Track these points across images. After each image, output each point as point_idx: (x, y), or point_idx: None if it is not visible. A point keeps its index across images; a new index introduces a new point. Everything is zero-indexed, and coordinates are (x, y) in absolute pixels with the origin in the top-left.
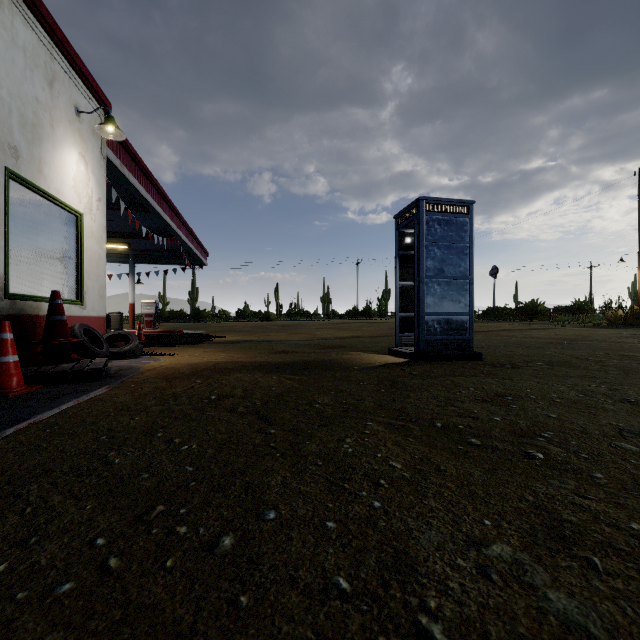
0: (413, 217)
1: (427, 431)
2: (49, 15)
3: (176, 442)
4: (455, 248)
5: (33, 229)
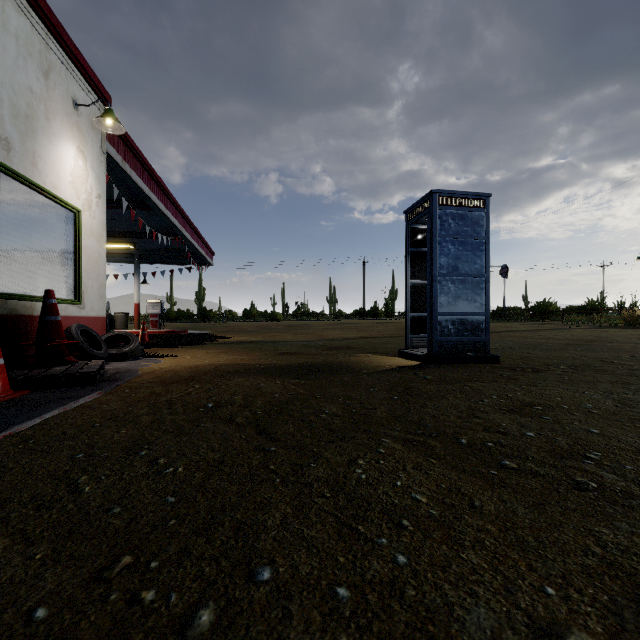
0: (425, 211)
1: (451, 449)
2: (44, 2)
3: (160, 463)
4: (470, 244)
5: (27, 225)
